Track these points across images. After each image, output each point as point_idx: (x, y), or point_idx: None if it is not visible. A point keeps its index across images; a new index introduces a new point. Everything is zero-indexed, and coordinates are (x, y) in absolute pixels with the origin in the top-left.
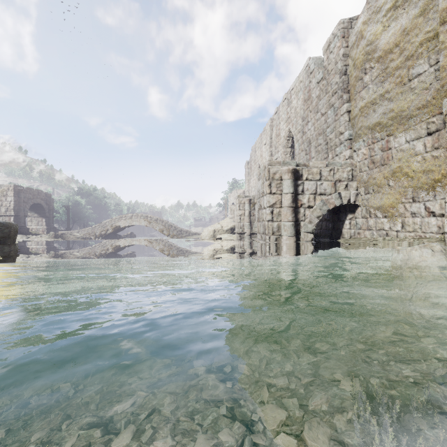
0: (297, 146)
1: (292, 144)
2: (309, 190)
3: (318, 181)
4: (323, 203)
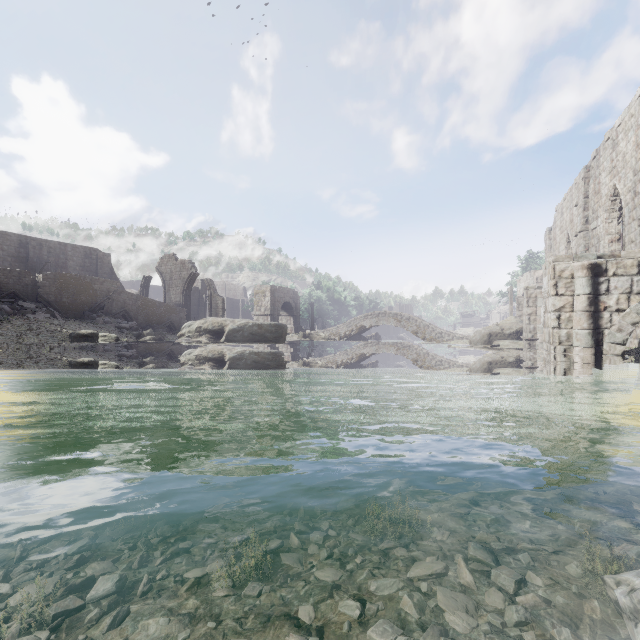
0: (625, 212)
1: (621, 205)
2: (619, 288)
3: (635, 277)
4: None
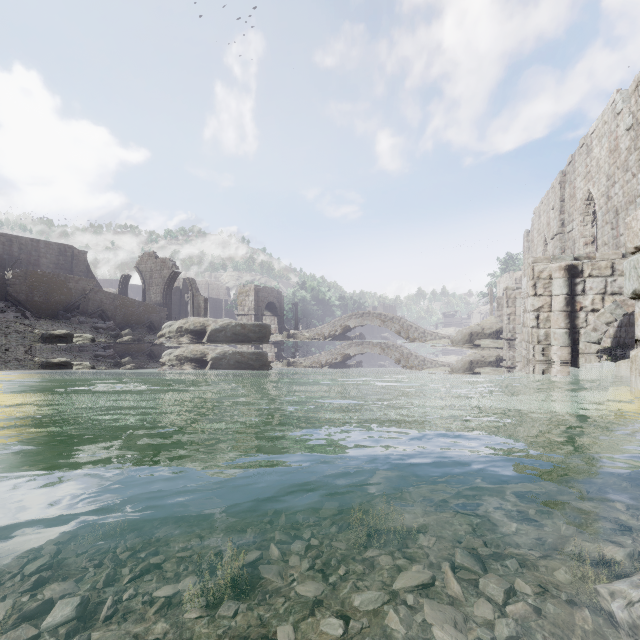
0: (599, 215)
1: (595, 209)
2: (594, 289)
3: (609, 278)
4: (615, 306)
